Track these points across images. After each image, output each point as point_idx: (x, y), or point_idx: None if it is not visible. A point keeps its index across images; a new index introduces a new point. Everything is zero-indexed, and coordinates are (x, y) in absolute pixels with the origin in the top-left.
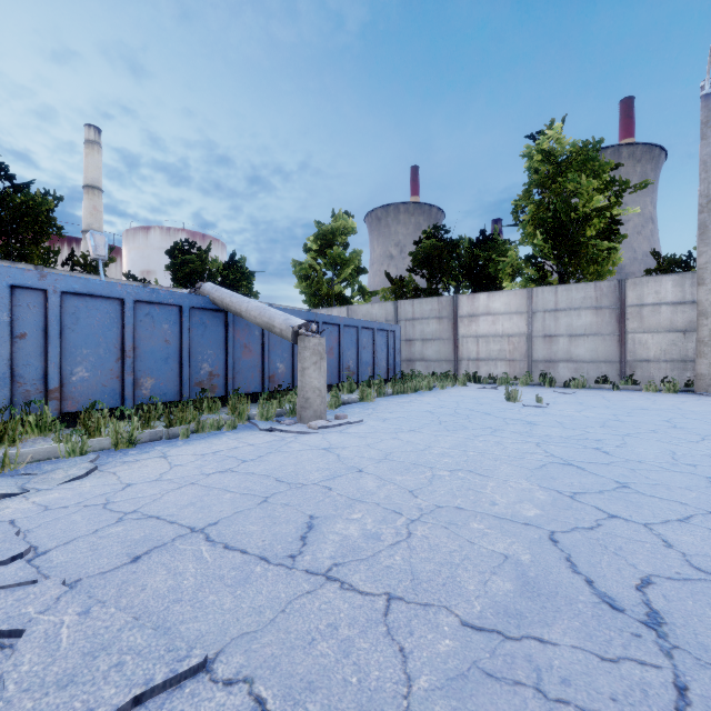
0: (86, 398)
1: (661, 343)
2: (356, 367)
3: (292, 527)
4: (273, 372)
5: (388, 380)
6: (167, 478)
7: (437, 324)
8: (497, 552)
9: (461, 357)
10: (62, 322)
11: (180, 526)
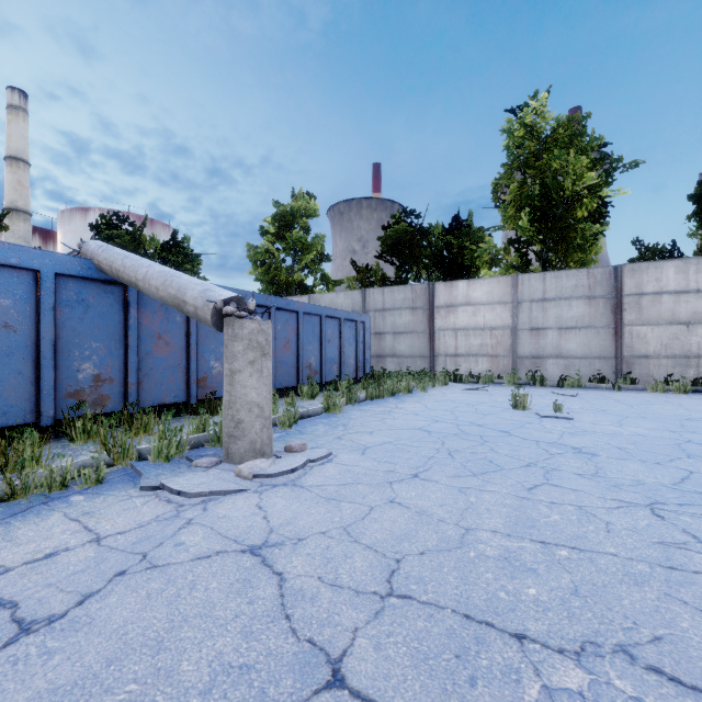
0: None
1: (662, 337)
2: (318, 364)
3: None
4: (205, 374)
5: (356, 380)
6: None
7: (410, 316)
8: None
9: (438, 352)
10: None
11: None
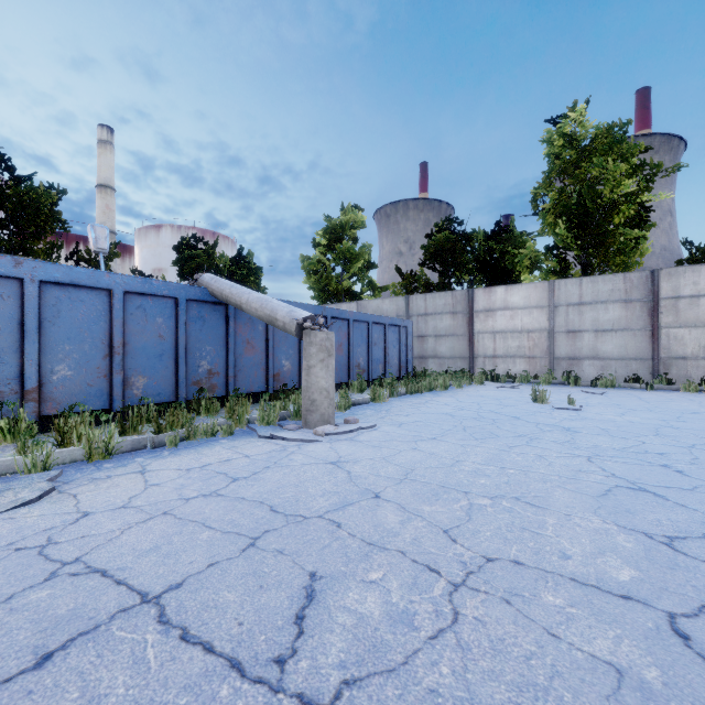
0: (68, 399)
1: (700, 339)
2: (366, 364)
3: (285, 595)
4: (278, 370)
5: (400, 378)
6: (135, 504)
7: (451, 320)
8: (601, 661)
9: (477, 354)
10: (41, 315)
11: (129, 590)
